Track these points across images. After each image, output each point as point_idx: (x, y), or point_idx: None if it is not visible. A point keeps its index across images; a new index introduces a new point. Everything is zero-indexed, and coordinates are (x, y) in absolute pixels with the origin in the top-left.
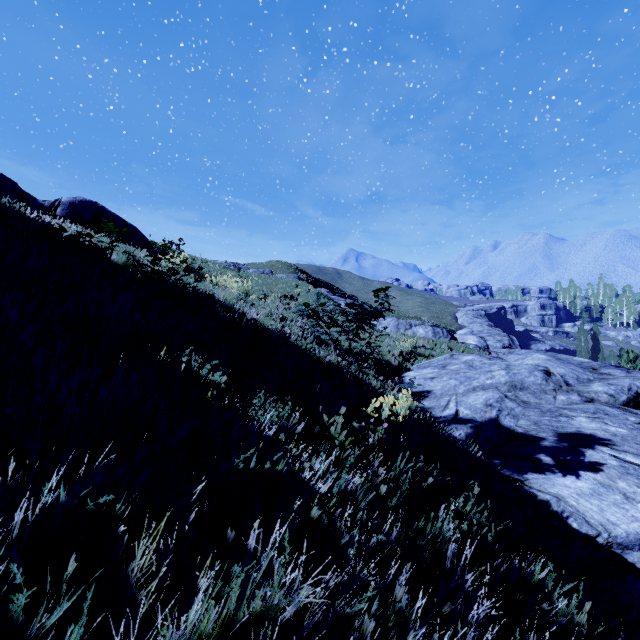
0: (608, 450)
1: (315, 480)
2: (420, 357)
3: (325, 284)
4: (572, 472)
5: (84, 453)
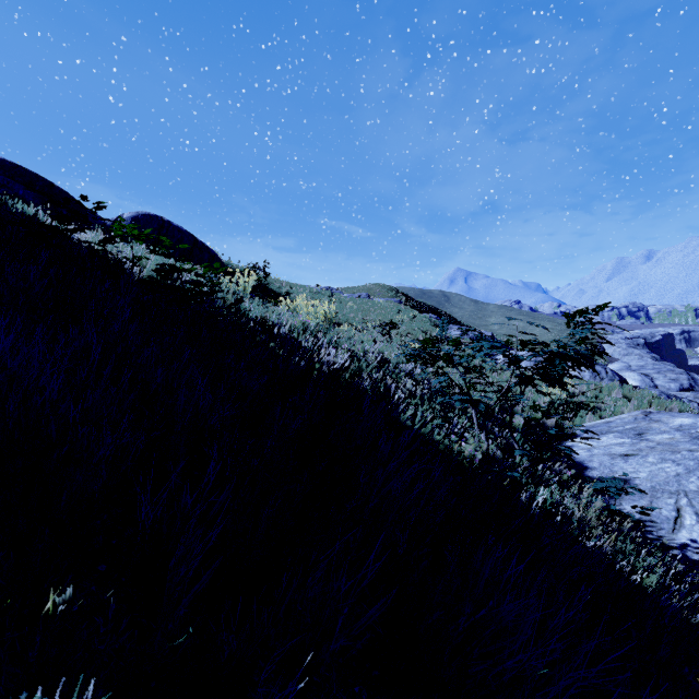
0: None
1: None
2: (582, 411)
3: (431, 309)
4: None
5: None
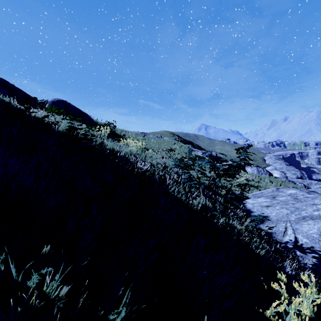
0: None
1: None
2: (252, 187)
3: (189, 142)
4: None
5: None
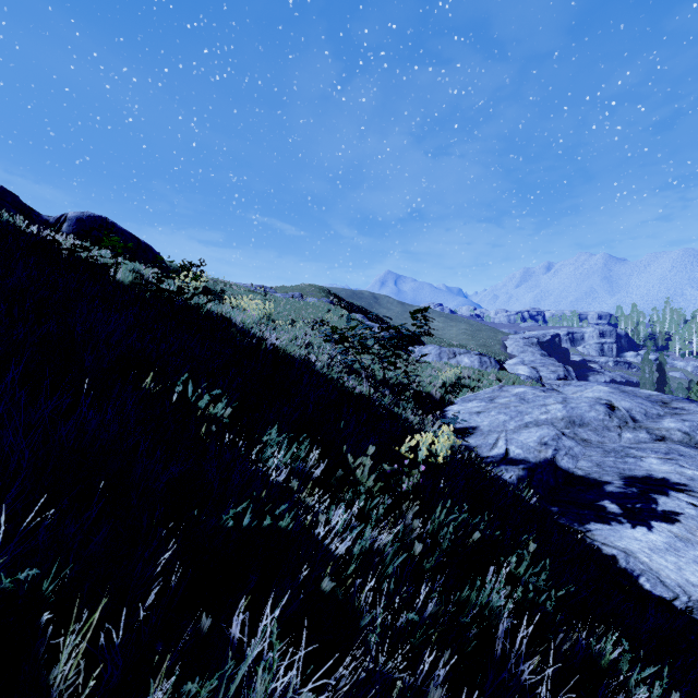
0: (685, 497)
1: (333, 537)
2: (465, 389)
3: (360, 309)
4: (643, 523)
5: (32, 505)
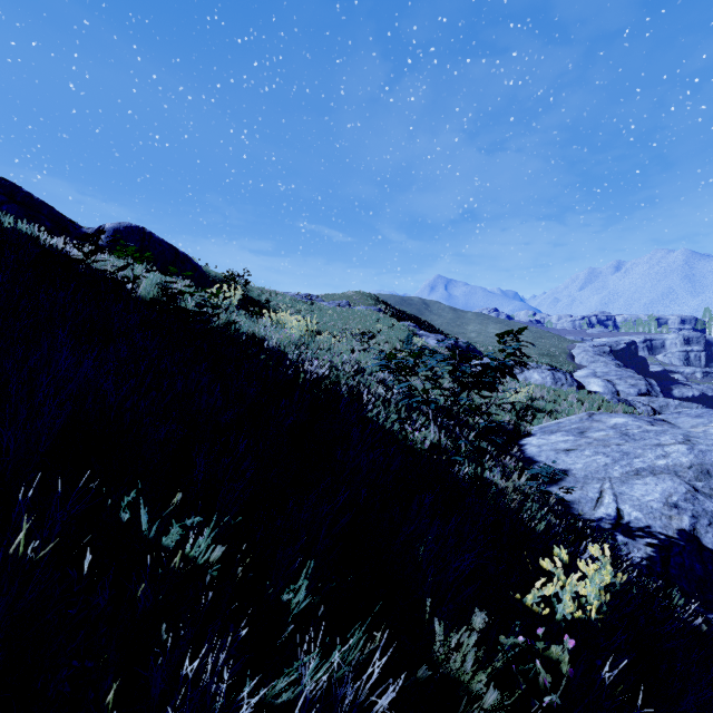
0: None
1: None
2: (540, 414)
3: (410, 317)
4: None
5: None
